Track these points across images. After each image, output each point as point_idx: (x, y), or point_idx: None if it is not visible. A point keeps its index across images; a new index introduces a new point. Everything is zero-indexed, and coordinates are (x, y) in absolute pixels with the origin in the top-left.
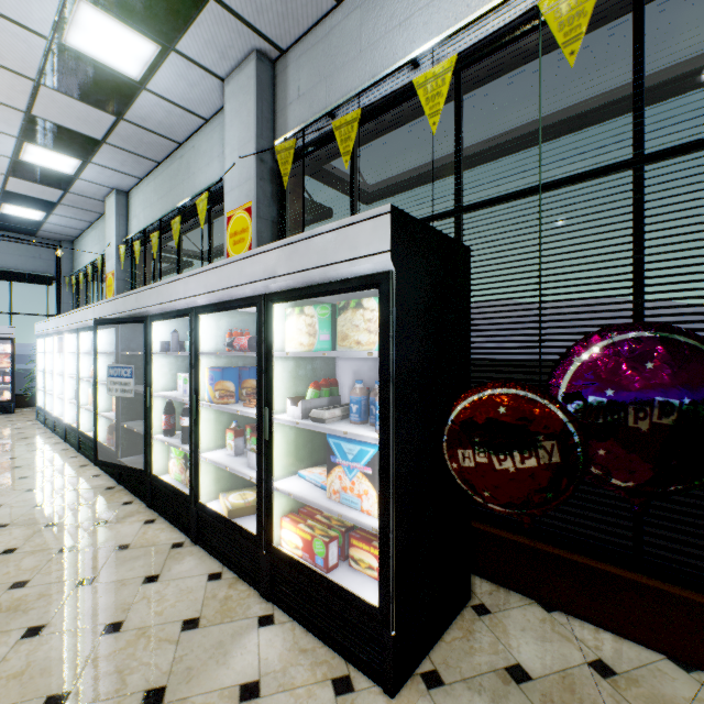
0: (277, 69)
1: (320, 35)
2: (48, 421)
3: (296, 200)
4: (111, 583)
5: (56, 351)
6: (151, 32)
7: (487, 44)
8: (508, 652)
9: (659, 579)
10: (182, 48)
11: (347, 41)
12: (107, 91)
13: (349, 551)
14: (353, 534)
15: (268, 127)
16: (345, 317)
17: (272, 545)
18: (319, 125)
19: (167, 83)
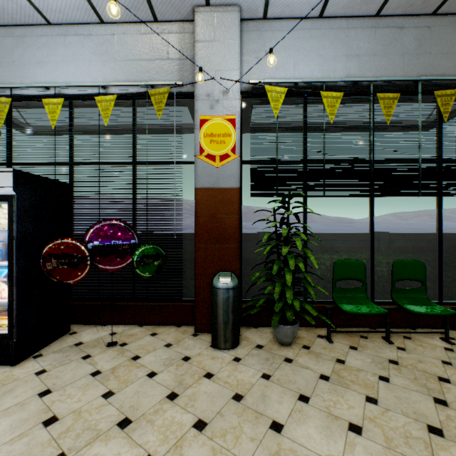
0: None
1: None
2: None
3: None
4: None
5: None
6: None
7: (83, 96)
8: (78, 340)
9: (139, 302)
10: None
11: (4, 50)
12: None
13: None
14: None
15: None
16: None
17: None
18: None
19: None
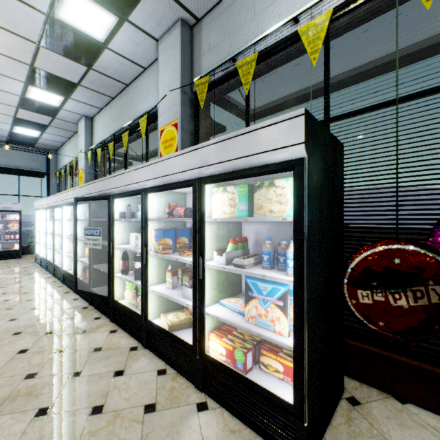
0: (194, 32)
1: (225, 7)
2: (43, 263)
3: (205, 119)
4: (92, 376)
5: (48, 219)
6: (112, 8)
7: (350, 3)
8: (382, 436)
9: None
10: (132, 19)
11: (244, 9)
12: (82, 50)
13: (259, 358)
14: (263, 346)
15: (188, 70)
16: (260, 193)
17: (204, 352)
18: (224, 67)
19: (121, 43)
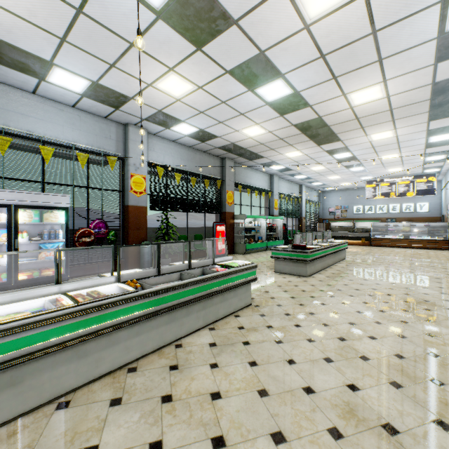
0: None
1: None
2: None
3: None
4: None
5: None
6: None
7: (56, 143)
8: None
9: (92, 263)
10: None
11: None
12: None
13: (41, 274)
14: (42, 269)
15: None
16: (48, 214)
17: (19, 280)
18: None
19: None
